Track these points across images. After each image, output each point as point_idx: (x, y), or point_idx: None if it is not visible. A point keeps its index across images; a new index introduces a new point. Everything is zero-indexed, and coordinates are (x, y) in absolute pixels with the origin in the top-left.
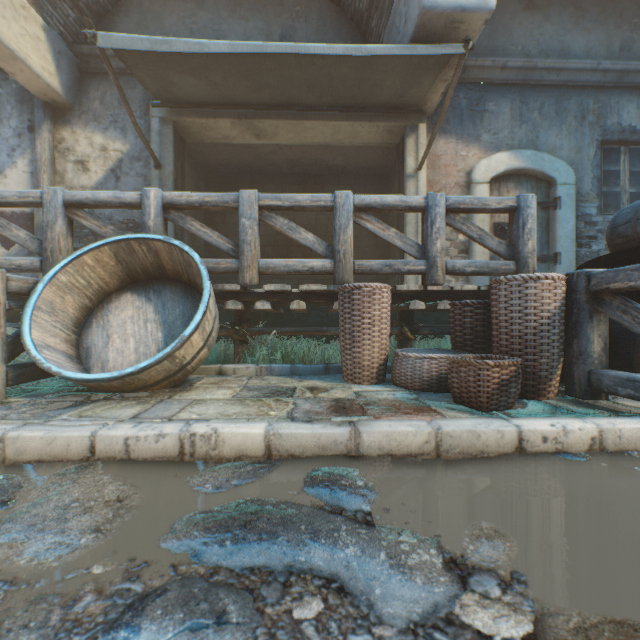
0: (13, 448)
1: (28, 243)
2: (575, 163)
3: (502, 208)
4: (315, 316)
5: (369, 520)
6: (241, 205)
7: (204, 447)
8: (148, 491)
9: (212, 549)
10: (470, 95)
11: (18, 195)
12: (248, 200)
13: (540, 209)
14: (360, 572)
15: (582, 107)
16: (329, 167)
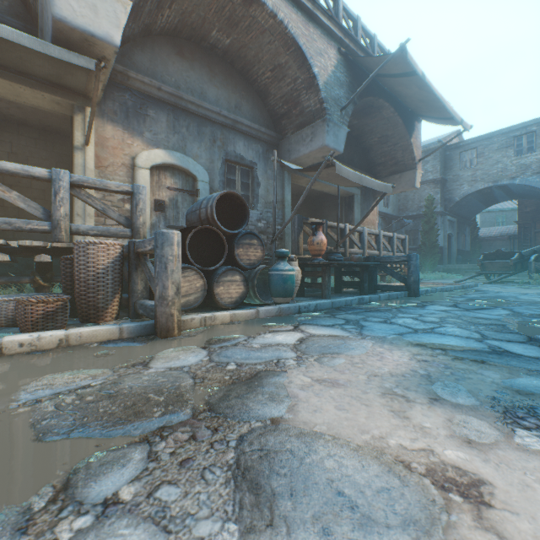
0: None
1: None
2: (210, 169)
3: (121, 191)
4: None
5: None
6: None
7: None
8: None
9: None
10: (136, 99)
11: None
12: None
13: (189, 195)
14: None
15: (214, 135)
16: (5, 114)
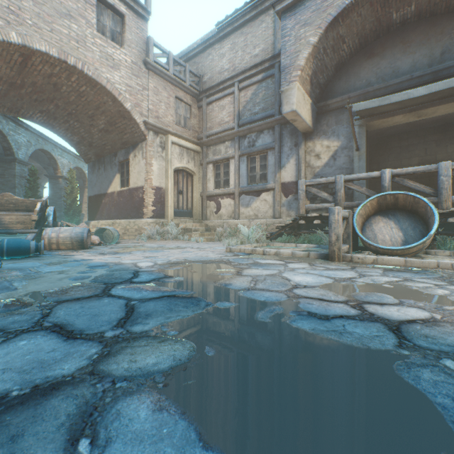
0: (409, 263)
1: (327, 198)
2: None
3: None
4: None
5: None
6: (439, 170)
7: None
8: None
9: None
10: None
11: (325, 180)
12: (444, 167)
13: None
14: None
15: None
16: None
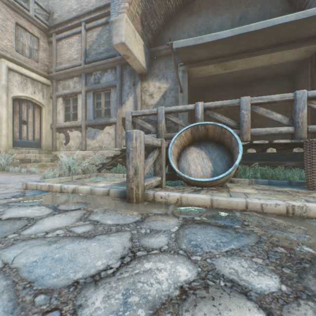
0: (215, 203)
1: (151, 129)
2: None
3: None
4: (260, 156)
5: None
6: (241, 104)
7: (298, 211)
8: (298, 224)
9: None
10: None
11: (148, 111)
12: (245, 102)
13: None
14: None
15: None
16: (256, 77)
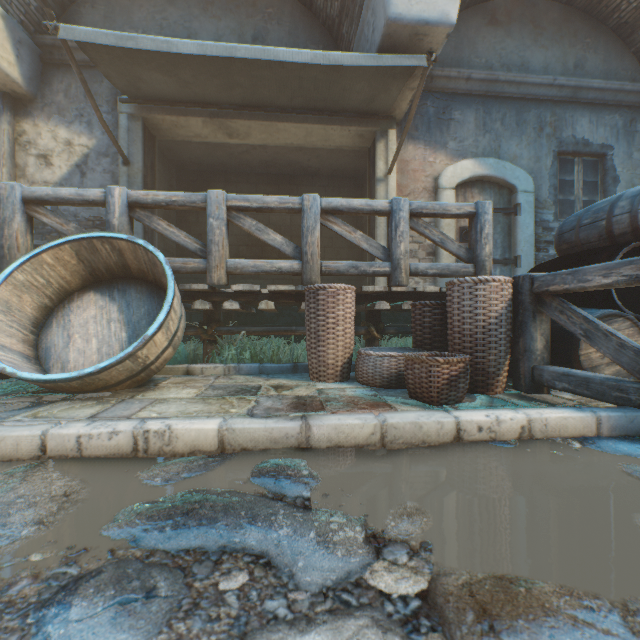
0: None
1: None
2: (534, 172)
3: (462, 214)
4: (287, 316)
5: (307, 505)
6: (209, 205)
7: (158, 443)
8: (97, 486)
9: (152, 535)
10: (437, 104)
11: None
12: (216, 200)
13: (502, 215)
14: (288, 549)
15: (540, 119)
16: (304, 168)
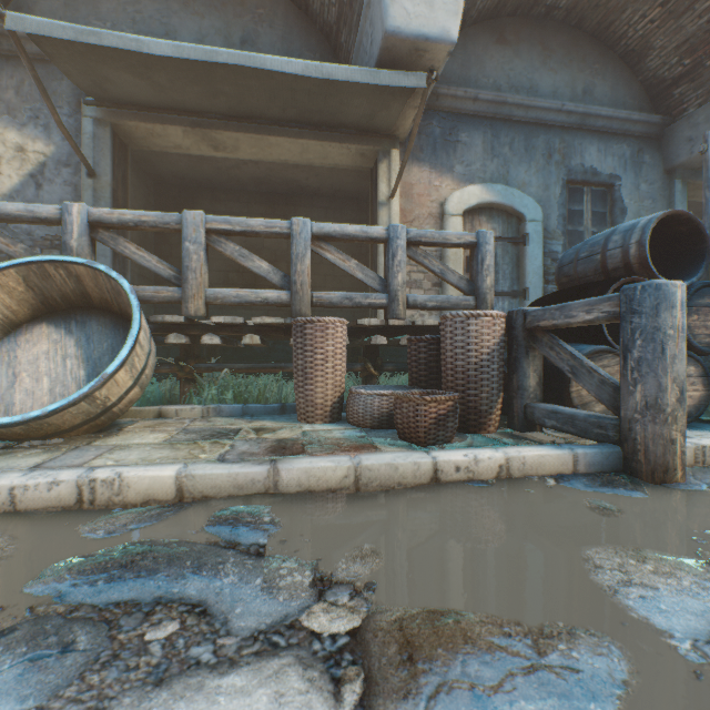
0: None
1: None
2: (543, 200)
3: (462, 243)
4: (280, 351)
5: (261, 552)
6: (185, 227)
7: (106, 493)
8: (27, 541)
9: (81, 589)
10: (444, 124)
11: None
12: (193, 222)
13: (511, 244)
14: (229, 596)
15: (549, 146)
16: (302, 187)
